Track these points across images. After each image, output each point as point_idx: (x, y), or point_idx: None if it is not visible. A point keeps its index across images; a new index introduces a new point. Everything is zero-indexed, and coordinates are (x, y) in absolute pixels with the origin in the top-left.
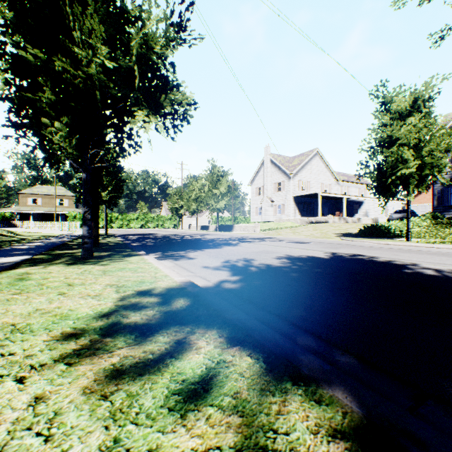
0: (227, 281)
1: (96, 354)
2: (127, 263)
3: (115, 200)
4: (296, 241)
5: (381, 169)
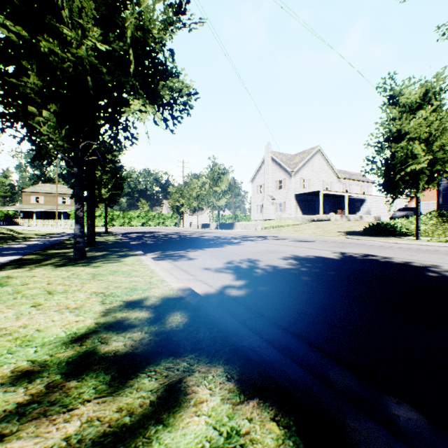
0: (231, 286)
1: (47, 414)
2: (121, 264)
3: (115, 198)
4: (300, 239)
5: (388, 165)
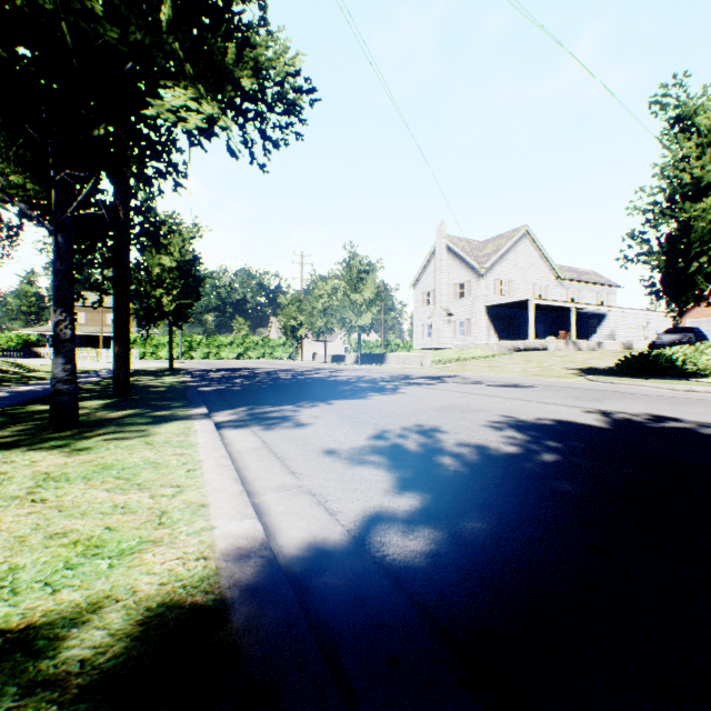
0: (386, 518)
1: None
2: (138, 444)
3: (185, 311)
4: (505, 383)
5: (673, 246)
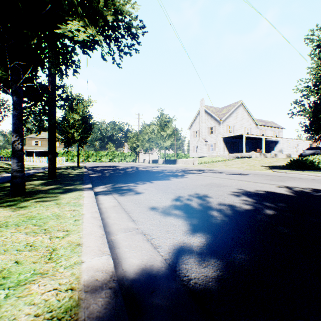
0: (187, 251)
1: None
2: (52, 204)
3: (85, 139)
4: (234, 172)
5: (316, 107)
